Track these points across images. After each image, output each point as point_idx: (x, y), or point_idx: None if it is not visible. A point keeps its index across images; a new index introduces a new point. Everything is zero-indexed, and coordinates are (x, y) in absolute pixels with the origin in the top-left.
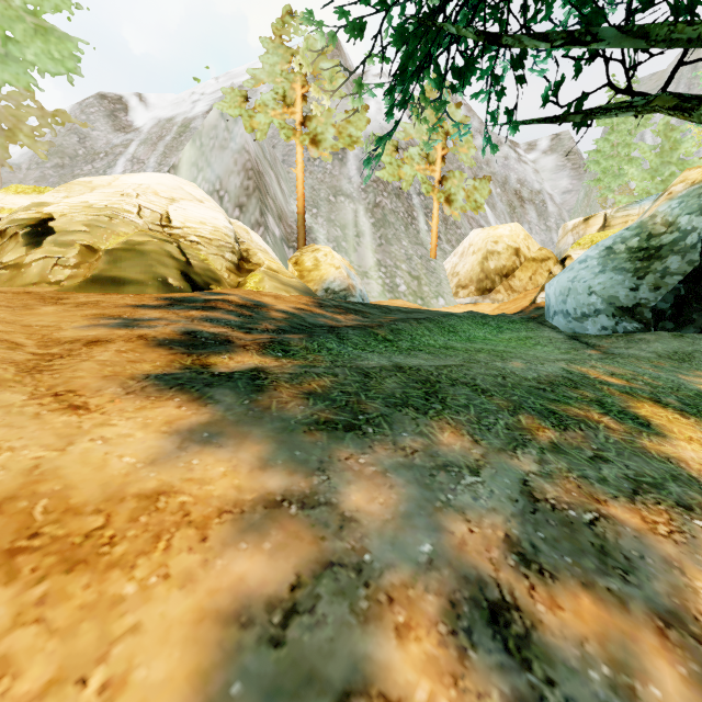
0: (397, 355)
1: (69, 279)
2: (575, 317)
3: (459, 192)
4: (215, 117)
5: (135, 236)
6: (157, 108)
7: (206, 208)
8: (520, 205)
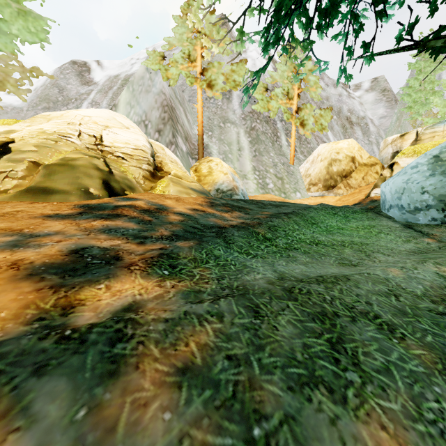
0: (279, 260)
1: (15, 188)
2: (408, 210)
3: (309, 118)
4: (142, 71)
5: (71, 153)
6: (109, 69)
7: (131, 132)
8: (350, 127)
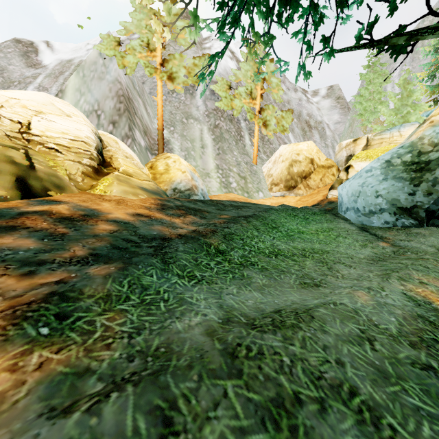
0: (229, 285)
1: None
2: (363, 213)
3: (272, 119)
4: (95, 56)
5: None
6: (61, 52)
7: (72, 121)
8: (309, 130)
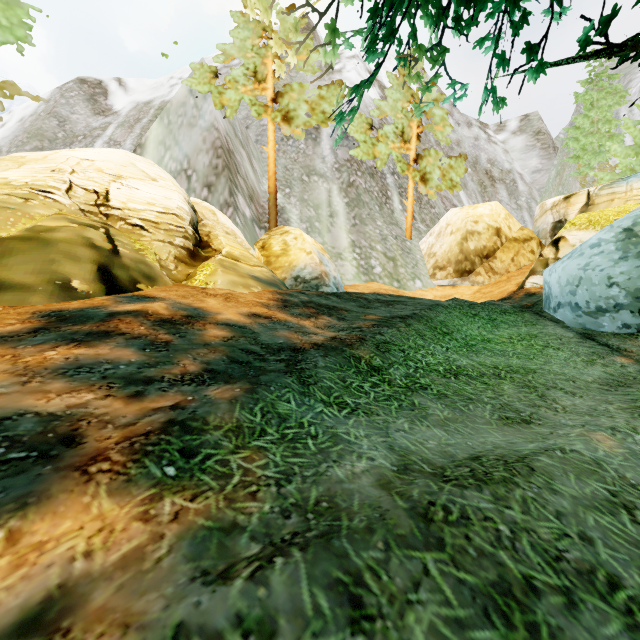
0: (397, 418)
1: None
2: (587, 311)
3: (434, 171)
4: (184, 94)
5: (47, 220)
6: (136, 92)
7: (159, 187)
8: (491, 184)
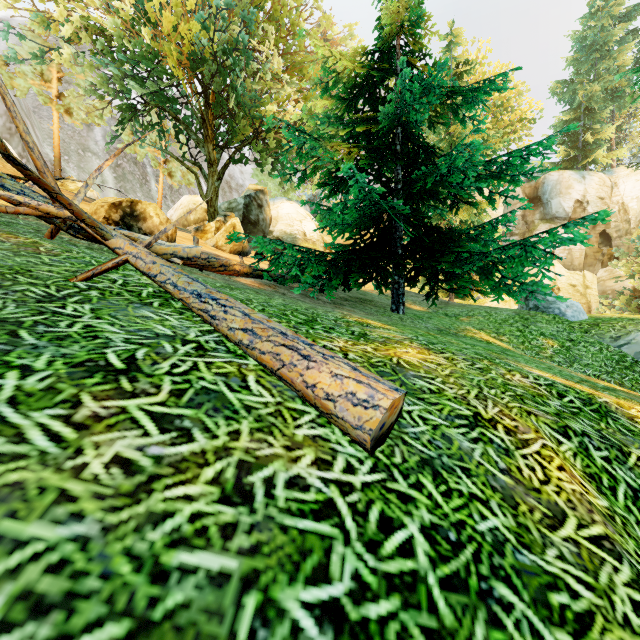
0: None
1: None
2: None
3: (177, 172)
4: None
5: None
6: None
7: None
8: (229, 191)
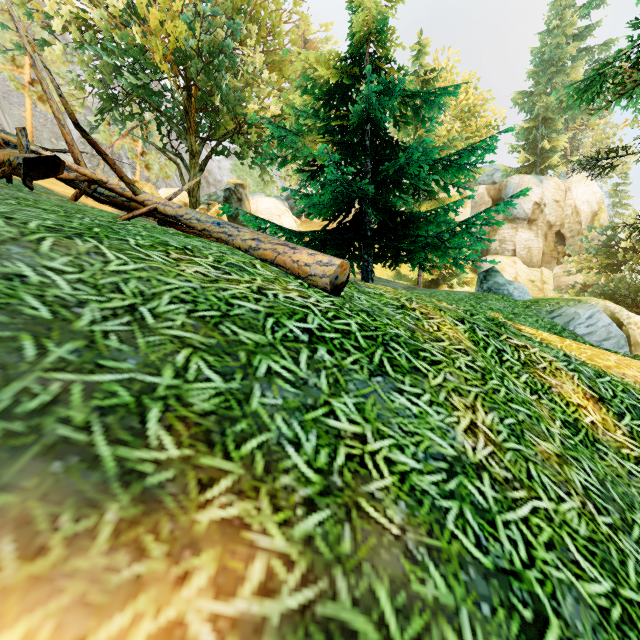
0: None
1: None
2: None
3: (155, 164)
4: None
5: None
6: None
7: None
8: (207, 186)
